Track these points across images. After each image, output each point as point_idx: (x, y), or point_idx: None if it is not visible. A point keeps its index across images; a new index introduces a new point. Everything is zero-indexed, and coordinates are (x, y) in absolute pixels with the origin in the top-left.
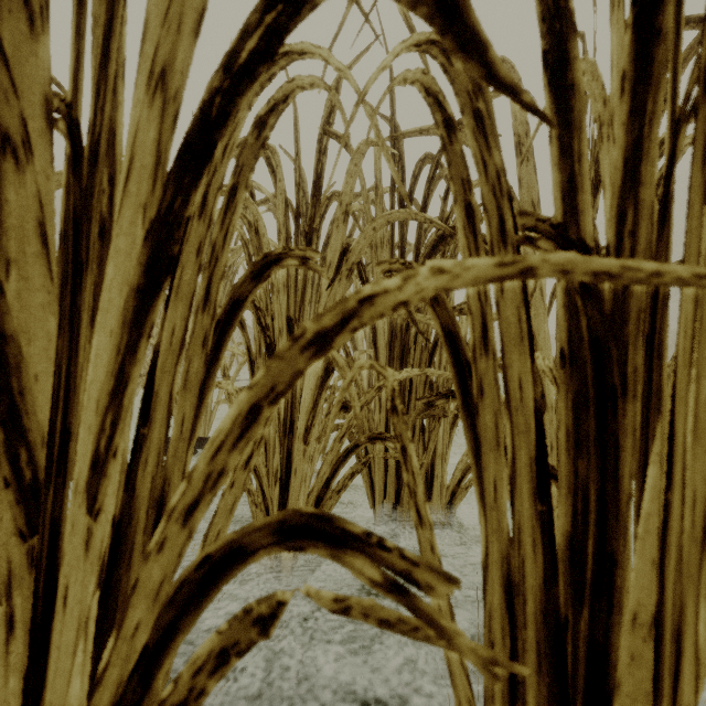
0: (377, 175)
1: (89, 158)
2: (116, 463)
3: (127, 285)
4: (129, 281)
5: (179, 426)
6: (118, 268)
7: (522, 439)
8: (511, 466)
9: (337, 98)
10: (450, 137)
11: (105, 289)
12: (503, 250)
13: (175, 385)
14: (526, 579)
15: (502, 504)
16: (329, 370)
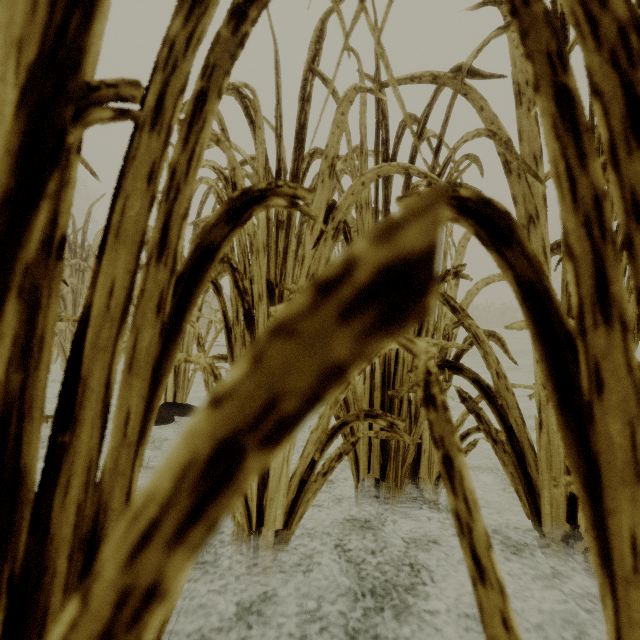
0: (362, 131)
1: None
2: None
3: None
4: None
5: (120, 426)
6: None
7: None
8: None
9: None
10: None
11: None
12: (638, 151)
13: (115, 367)
14: None
15: None
16: None
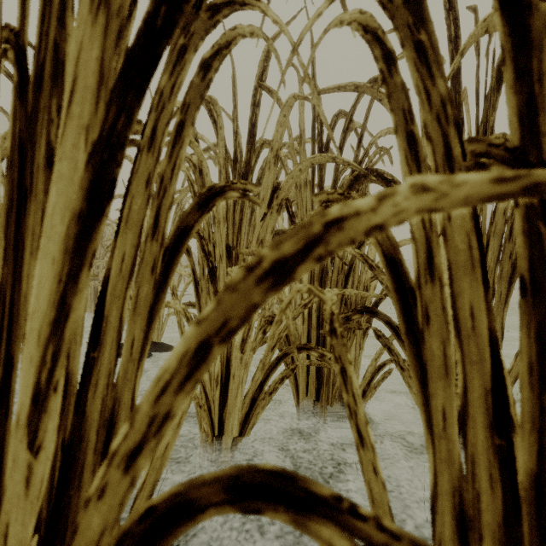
0: (301, 126)
1: (34, 82)
2: (56, 398)
3: (68, 210)
4: (71, 206)
5: (128, 348)
6: (60, 193)
7: (475, 369)
8: (462, 395)
9: (273, 47)
10: (390, 70)
11: (47, 215)
12: None
13: (125, 309)
14: (482, 514)
15: (452, 434)
16: None
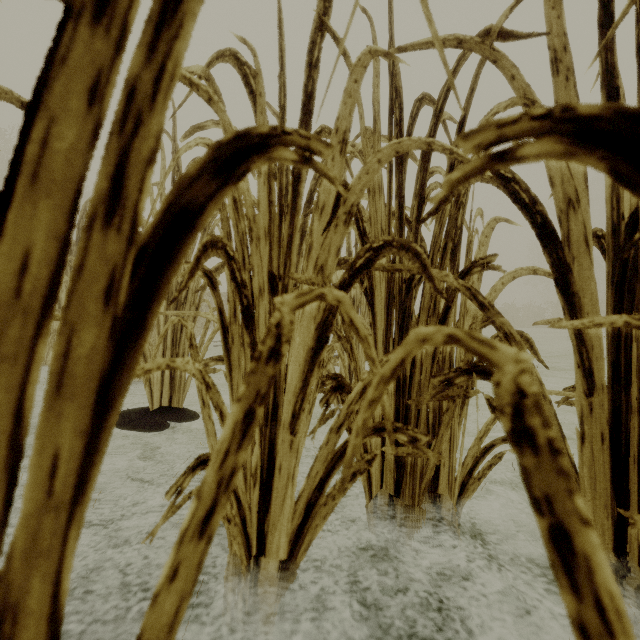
0: (375, 106)
1: None
2: None
3: None
4: None
5: (40, 479)
6: None
7: None
8: None
9: None
10: None
11: None
12: None
13: (30, 387)
14: None
15: None
16: (322, 339)
